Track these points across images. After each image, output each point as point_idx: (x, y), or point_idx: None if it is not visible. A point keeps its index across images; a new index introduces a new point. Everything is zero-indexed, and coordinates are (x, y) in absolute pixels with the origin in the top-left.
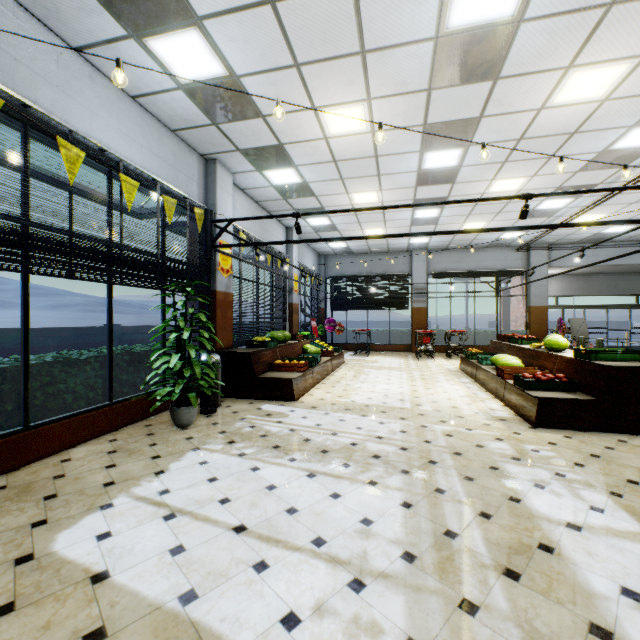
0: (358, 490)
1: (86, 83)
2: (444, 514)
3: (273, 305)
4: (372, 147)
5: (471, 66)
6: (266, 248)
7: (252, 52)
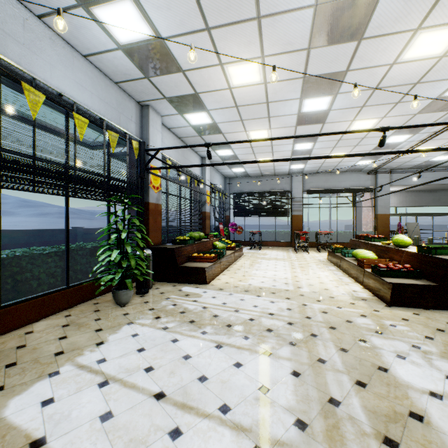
0: (256, 360)
1: (47, 43)
2: (327, 382)
3: (191, 213)
4: (264, 95)
5: (342, 29)
6: (186, 172)
7: (173, 18)
